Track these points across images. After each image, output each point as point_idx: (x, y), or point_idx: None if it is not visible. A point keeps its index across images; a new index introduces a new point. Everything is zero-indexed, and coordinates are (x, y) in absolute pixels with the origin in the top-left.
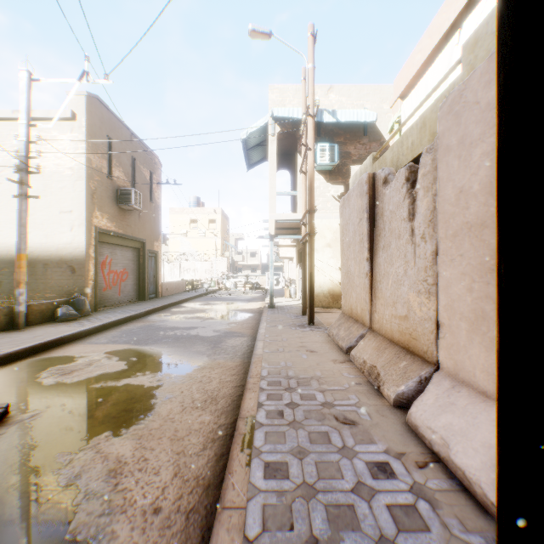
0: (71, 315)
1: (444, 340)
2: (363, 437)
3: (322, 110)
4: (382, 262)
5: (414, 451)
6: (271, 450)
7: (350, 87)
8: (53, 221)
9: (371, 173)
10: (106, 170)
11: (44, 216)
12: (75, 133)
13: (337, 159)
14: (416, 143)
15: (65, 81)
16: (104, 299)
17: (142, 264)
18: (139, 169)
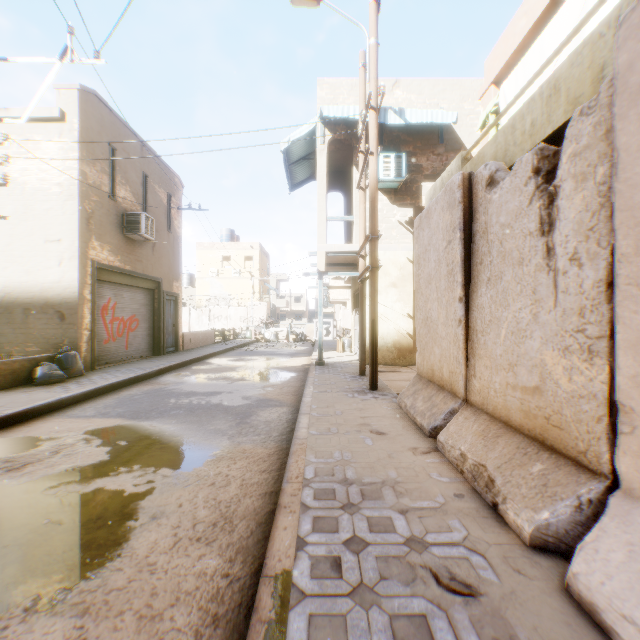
0: (55, 376)
1: (632, 438)
2: (496, 631)
3: (386, 108)
4: (487, 302)
5: None
6: None
7: (421, 81)
8: (37, 253)
9: (467, 173)
10: (108, 188)
11: (25, 246)
12: (64, 139)
13: (404, 173)
14: (540, 121)
15: (42, 60)
16: (106, 354)
17: (157, 310)
18: (153, 190)
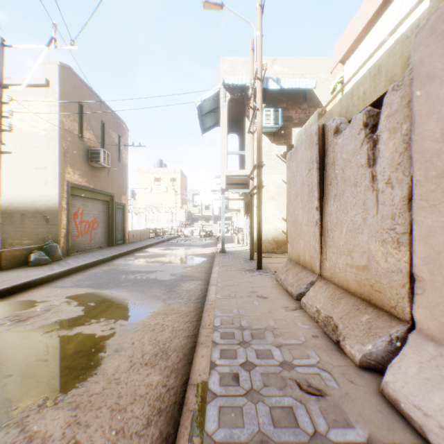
0: (43, 260)
1: (422, 297)
2: (335, 415)
3: (268, 78)
4: (334, 210)
5: (404, 441)
6: (226, 439)
7: (292, 59)
8: (30, 176)
9: (321, 125)
10: (78, 132)
11: (22, 172)
12: (49, 99)
13: (280, 122)
14: (369, 91)
15: (35, 47)
16: (77, 245)
17: (111, 215)
18: (108, 133)
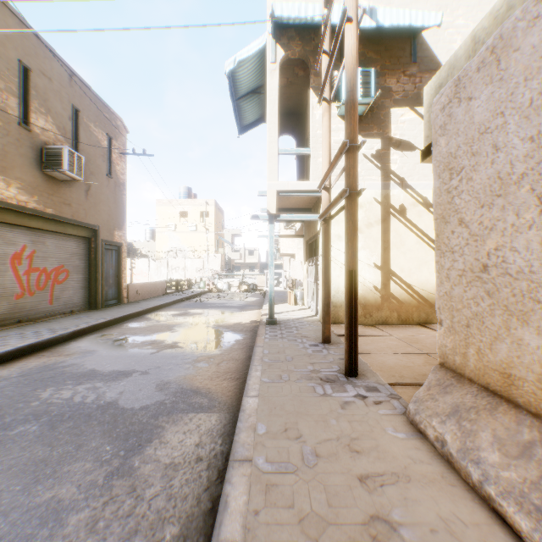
0: None
1: None
2: None
3: None
4: None
5: None
6: None
7: None
8: None
9: None
10: (17, 113)
11: None
12: None
13: (373, 92)
14: None
15: None
16: (19, 311)
17: (94, 260)
18: (88, 128)
